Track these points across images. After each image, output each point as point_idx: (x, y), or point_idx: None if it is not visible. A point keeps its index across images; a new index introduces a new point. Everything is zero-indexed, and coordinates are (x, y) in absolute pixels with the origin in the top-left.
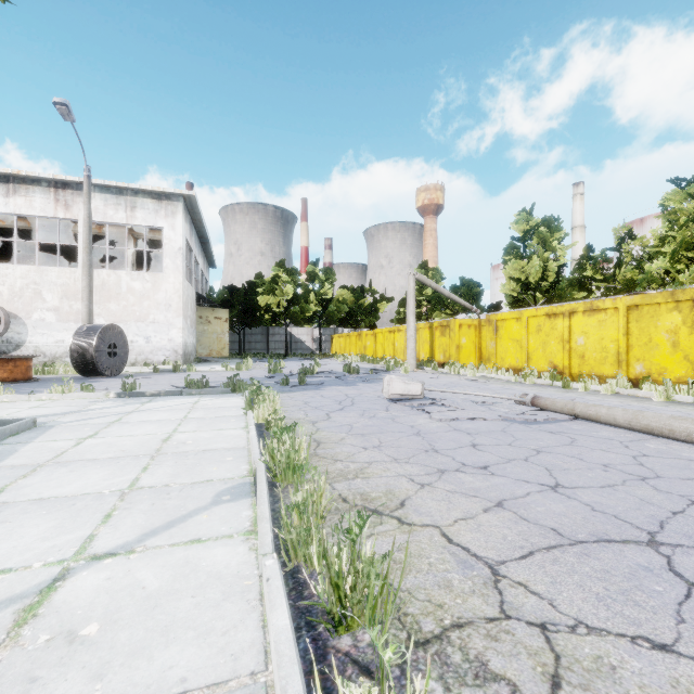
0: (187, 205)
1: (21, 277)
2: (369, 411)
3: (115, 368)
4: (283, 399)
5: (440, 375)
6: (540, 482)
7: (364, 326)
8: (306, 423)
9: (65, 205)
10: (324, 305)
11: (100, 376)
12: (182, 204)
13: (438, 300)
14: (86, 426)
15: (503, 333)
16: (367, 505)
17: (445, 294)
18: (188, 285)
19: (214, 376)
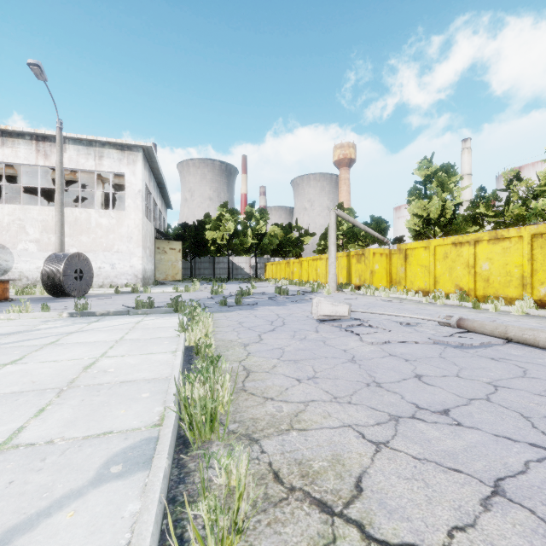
0: (145, 155)
1: (8, 214)
2: (299, 332)
3: (81, 289)
4: (219, 319)
5: (358, 296)
6: (529, 439)
7: (292, 256)
8: (237, 346)
9: (45, 155)
10: (259, 238)
11: (68, 297)
12: (141, 154)
13: (352, 234)
14: (18, 349)
15: (412, 260)
16: (308, 490)
17: (361, 227)
18: (147, 221)
19: (164, 297)
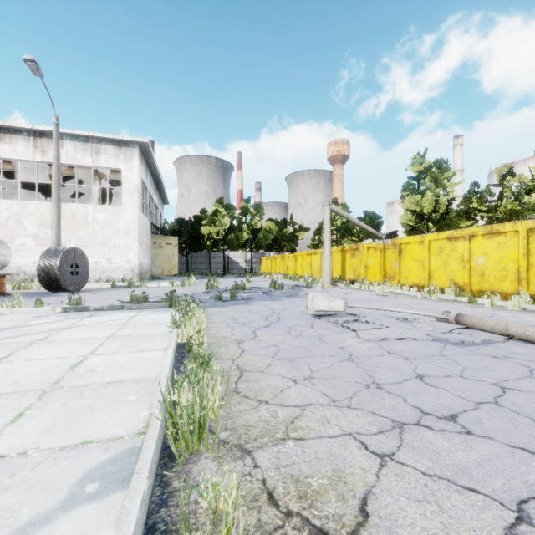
0: (142, 151)
1: (6, 209)
2: (294, 328)
3: (77, 284)
4: (214, 314)
5: (353, 291)
6: None
7: (286, 251)
8: (231, 343)
9: (42, 151)
10: (255, 233)
11: (64, 291)
12: (138, 150)
13: (346, 229)
14: (5, 346)
15: (407, 255)
16: (307, 515)
17: (355, 222)
18: (143, 217)
19: (160, 291)
